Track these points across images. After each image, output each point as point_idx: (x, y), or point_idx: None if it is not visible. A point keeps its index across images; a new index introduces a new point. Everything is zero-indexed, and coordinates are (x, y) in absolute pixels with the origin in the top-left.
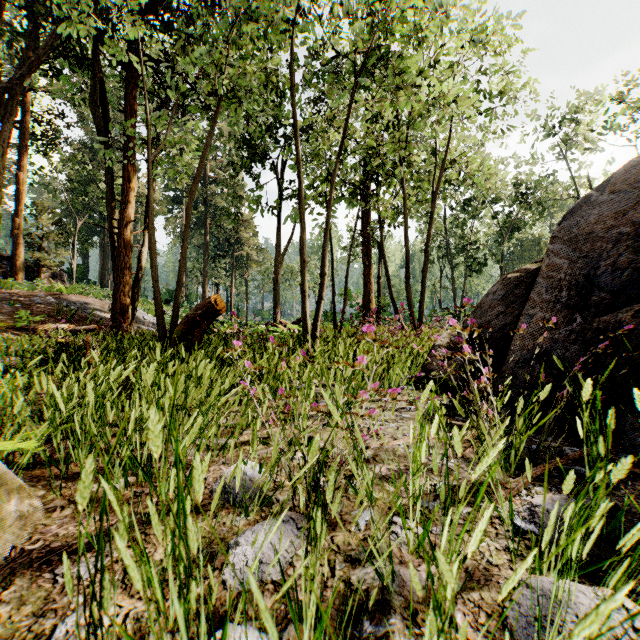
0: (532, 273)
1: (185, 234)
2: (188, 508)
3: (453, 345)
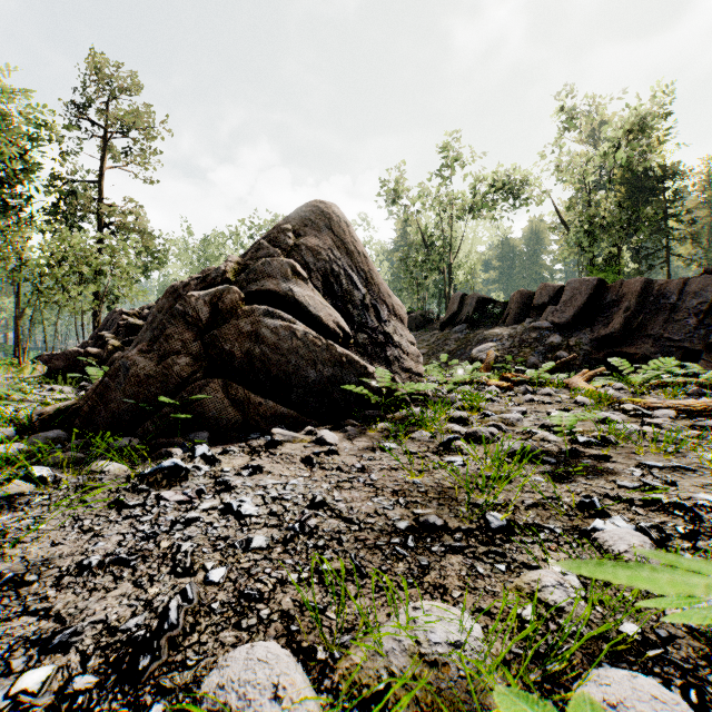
0: None
1: None
2: None
3: None
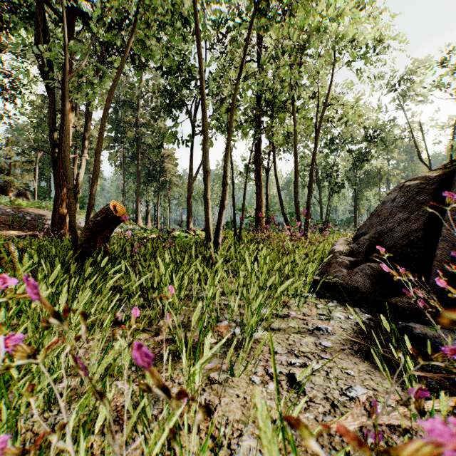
0: (433, 180)
1: (97, 147)
2: None
3: (353, 251)
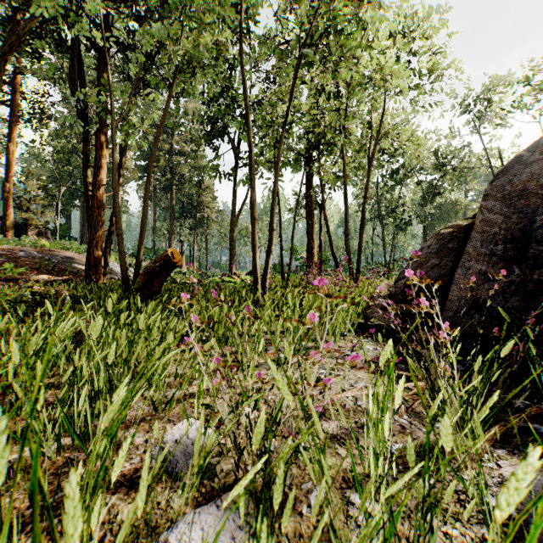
0: (464, 229)
1: (147, 194)
2: (95, 516)
3: (391, 295)
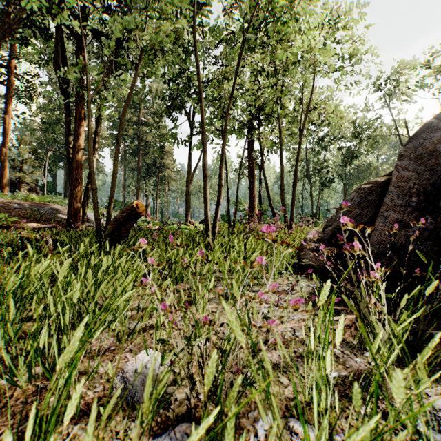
0: (381, 184)
1: (117, 155)
2: None
3: (320, 239)
